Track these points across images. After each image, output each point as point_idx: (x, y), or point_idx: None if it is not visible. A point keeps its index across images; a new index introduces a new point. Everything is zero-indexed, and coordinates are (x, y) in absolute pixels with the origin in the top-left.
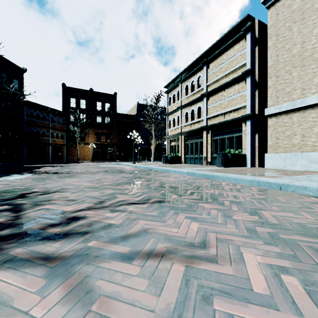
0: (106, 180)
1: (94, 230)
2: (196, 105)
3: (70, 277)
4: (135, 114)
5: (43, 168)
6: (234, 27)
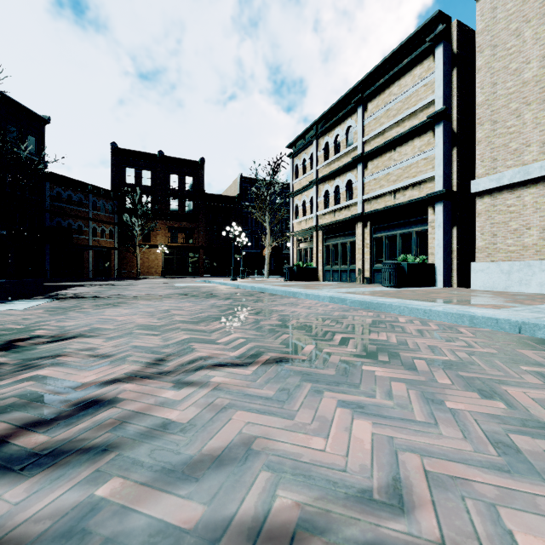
0: (179, 312)
1: (126, 442)
2: (344, 176)
3: None
4: (237, 194)
5: (75, 288)
6: (413, 35)
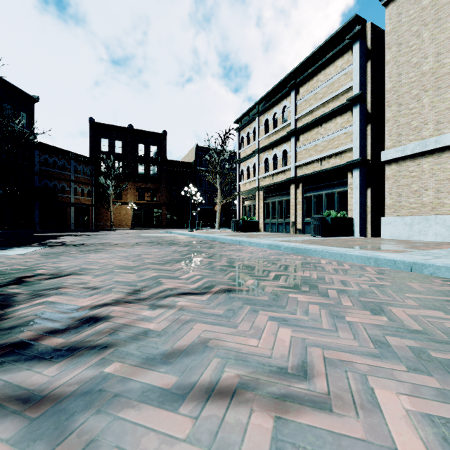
0: (148, 256)
1: (120, 342)
2: (280, 147)
3: (63, 441)
4: (193, 161)
5: (61, 238)
6: (336, 34)
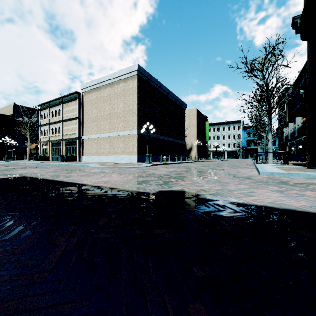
0: None
1: None
2: (58, 125)
3: None
4: (11, 114)
5: None
6: (72, 93)
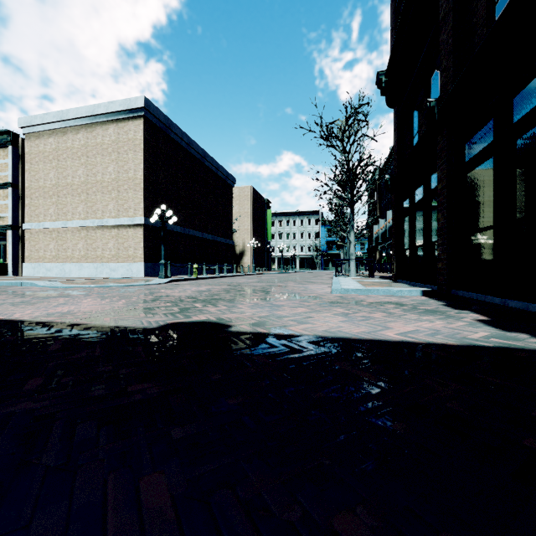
0: None
1: None
2: None
3: None
4: None
5: None
6: None
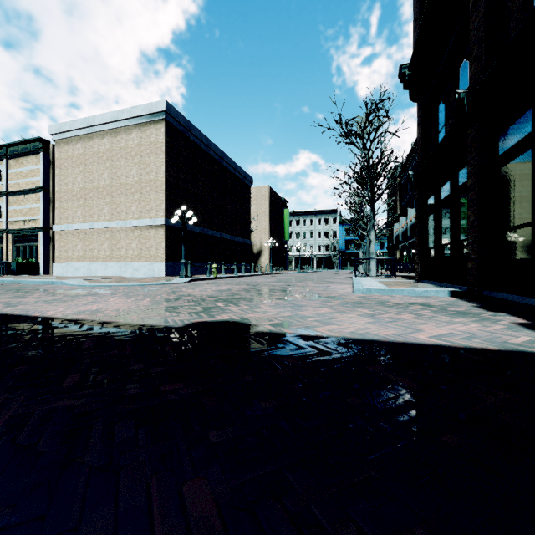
0: None
1: None
2: None
3: None
4: None
5: None
6: (31, 140)
